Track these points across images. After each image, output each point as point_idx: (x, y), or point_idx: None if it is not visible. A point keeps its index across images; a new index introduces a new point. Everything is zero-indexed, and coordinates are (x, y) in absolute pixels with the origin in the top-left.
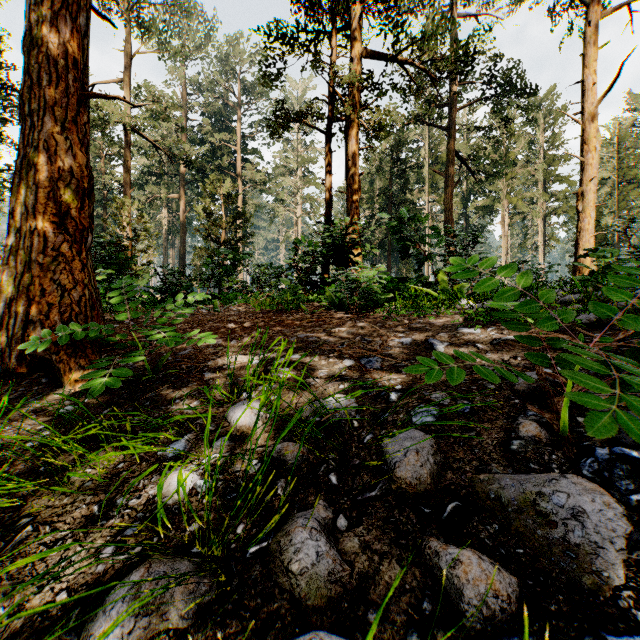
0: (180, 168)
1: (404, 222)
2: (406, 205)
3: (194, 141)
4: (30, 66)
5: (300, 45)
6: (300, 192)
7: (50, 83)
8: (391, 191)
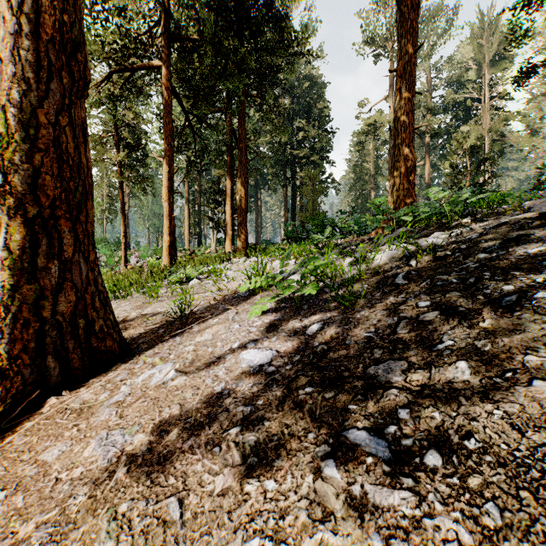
0: (425, 139)
1: None
2: None
3: (437, 113)
4: (397, 128)
5: None
6: None
7: (404, 131)
8: None
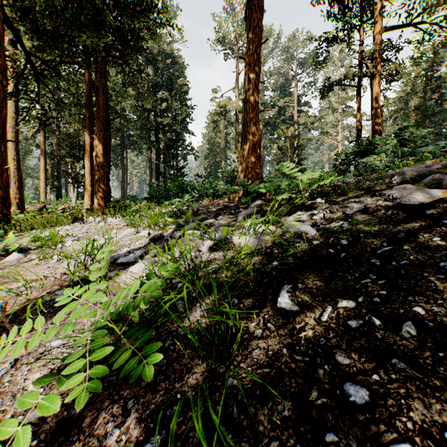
0: (260, 126)
1: (401, 131)
2: (440, 114)
3: (267, 107)
4: (246, 108)
5: (339, 39)
6: (340, 123)
7: (252, 112)
8: (424, 106)
